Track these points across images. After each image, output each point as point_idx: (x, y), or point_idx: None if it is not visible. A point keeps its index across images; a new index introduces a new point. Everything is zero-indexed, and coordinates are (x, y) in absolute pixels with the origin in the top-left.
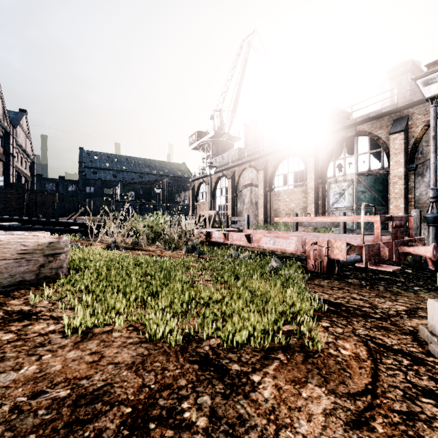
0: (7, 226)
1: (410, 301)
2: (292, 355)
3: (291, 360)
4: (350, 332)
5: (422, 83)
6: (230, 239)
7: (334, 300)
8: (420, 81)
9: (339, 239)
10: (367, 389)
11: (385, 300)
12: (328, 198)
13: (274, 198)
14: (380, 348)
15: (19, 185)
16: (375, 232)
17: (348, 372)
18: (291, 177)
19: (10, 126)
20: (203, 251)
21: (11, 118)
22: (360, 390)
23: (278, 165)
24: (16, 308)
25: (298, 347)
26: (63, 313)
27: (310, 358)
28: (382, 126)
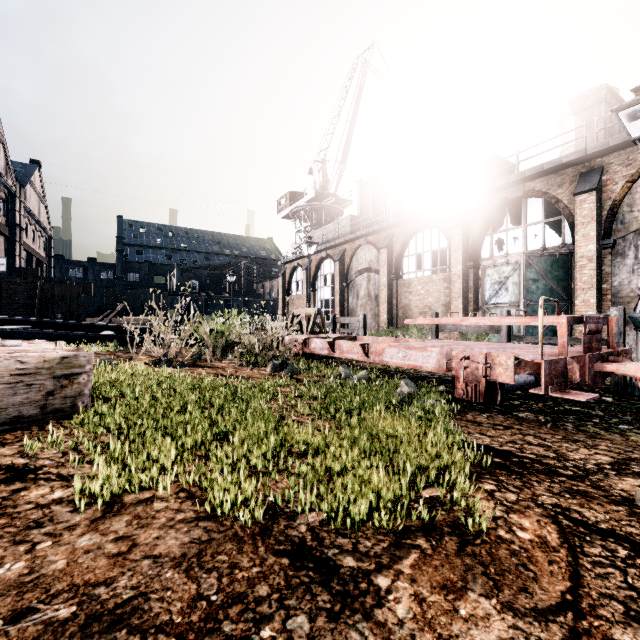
0: (9, 330)
1: (616, 448)
2: (440, 540)
3: (439, 549)
4: (528, 500)
5: (627, 117)
6: (338, 350)
7: (499, 447)
8: (624, 114)
9: (503, 352)
10: (565, 602)
11: (578, 445)
12: (483, 289)
13: (402, 289)
14: (579, 527)
15: (29, 271)
16: (559, 341)
17: (532, 571)
18: (428, 259)
19: (16, 184)
20: (298, 369)
21: (18, 172)
22: (553, 603)
23: (409, 241)
24: (5, 461)
25: (449, 526)
26: (78, 470)
27: (468, 545)
28: (563, 183)
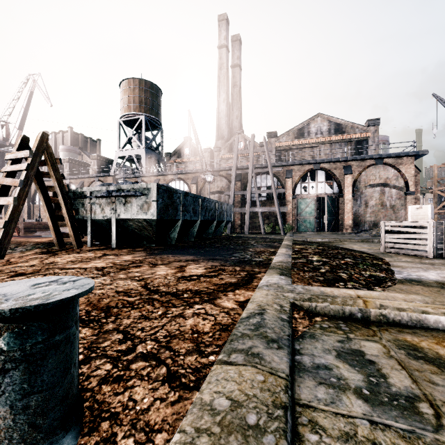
0: None
1: None
2: None
3: None
4: None
5: None
6: None
7: None
8: None
9: None
10: None
11: None
12: None
13: (35, 208)
14: None
15: None
16: None
17: None
18: None
19: None
20: None
21: None
22: None
23: None
24: None
25: None
26: None
27: None
28: (77, 183)
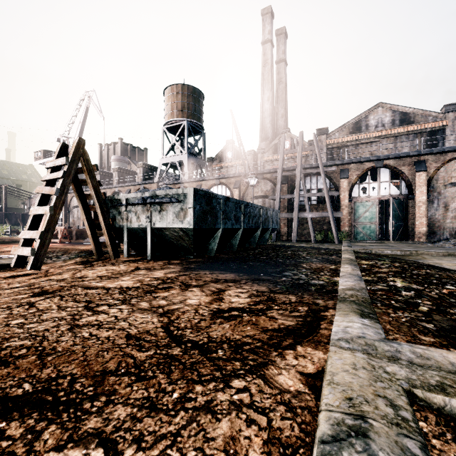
0: None
1: None
2: None
3: None
4: None
5: None
6: None
7: None
8: None
9: None
10: None
11: None
12: None
13: None
14: None
15: None
16: None
17: None
18: None
19: None
20: None
21: None
22: None
23: None
24: None
25: None
26: None
27: None
28: (125, 190)
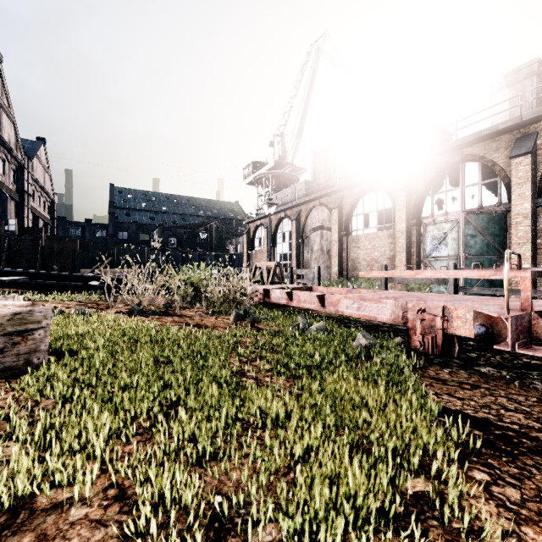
0: (8, 281)
1: None
2: None
3: None
4: (535, 499)
5: None
6: (295, 300)
7: (474, 413)
8: None
9: (460, 305)
10: None
11: None
12: (424, 244)
13: (351, 244)
14: None
15: (35, 230)
16: (522, 295)
17: None
18: (374, 217)
19: (25, 157)
20: (259, 317)
21: (27, 148)
22: None
23: (357, 202)
24: None
25: None
26: None
27: None
28: (499, 148)
